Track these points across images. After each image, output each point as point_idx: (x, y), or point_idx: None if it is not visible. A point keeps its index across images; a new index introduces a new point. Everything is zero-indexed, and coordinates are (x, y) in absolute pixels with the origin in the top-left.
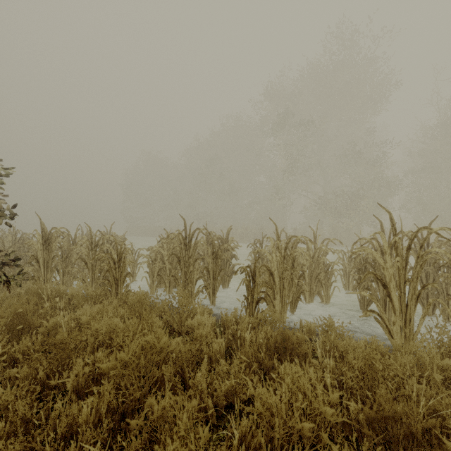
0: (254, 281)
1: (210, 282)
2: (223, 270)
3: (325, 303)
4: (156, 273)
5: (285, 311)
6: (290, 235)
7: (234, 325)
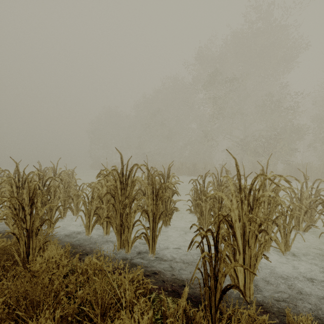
0: (217, 251)
1: (149, 227)
2: (164, 211)
3: (286, 252)
4: (93, 211)
5: (251, 280)
6: (229, 171)
7: (183, 321)
